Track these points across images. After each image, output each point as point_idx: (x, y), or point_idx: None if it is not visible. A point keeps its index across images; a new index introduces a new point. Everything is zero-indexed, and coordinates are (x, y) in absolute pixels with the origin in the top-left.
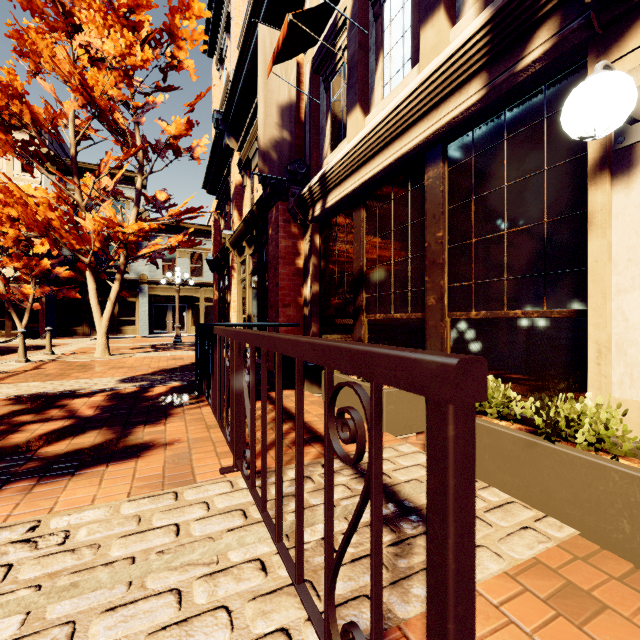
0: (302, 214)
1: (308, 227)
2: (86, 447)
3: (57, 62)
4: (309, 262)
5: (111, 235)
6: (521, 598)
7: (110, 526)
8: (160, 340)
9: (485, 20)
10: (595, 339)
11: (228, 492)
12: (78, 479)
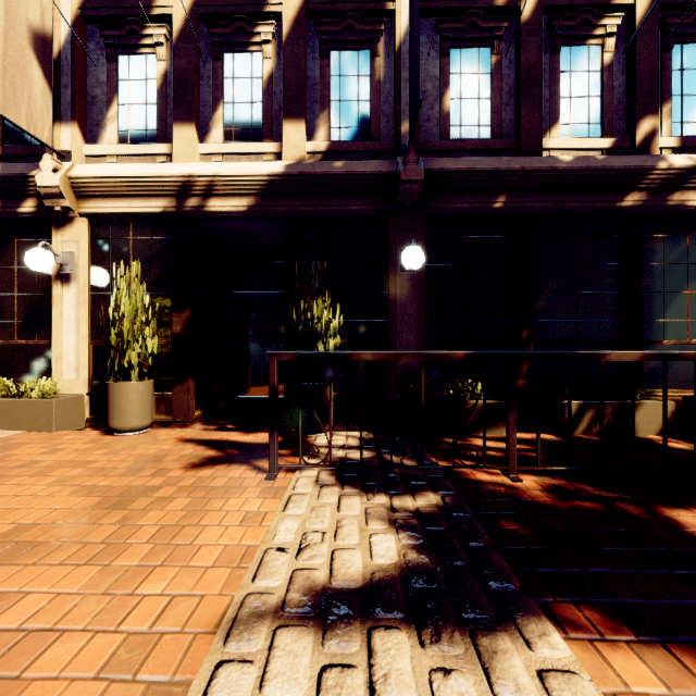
0: None
1: None
2: None
3: None
4: None
5: None
6: None
7: None
8: None
9: None
10: (55, 354)
11: None
12: None
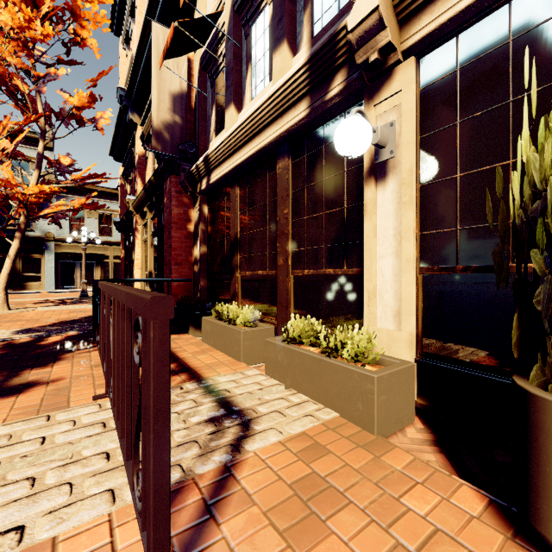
0: (192, 187)
1: (197, 198)
2: None
3: None
4: (198, 227)
5: (10, 195)
6: (284, 455)
7: None
8: (66, 295)
9: (305, 61)
10: (367, 289)
11: (95, 412)
12: None
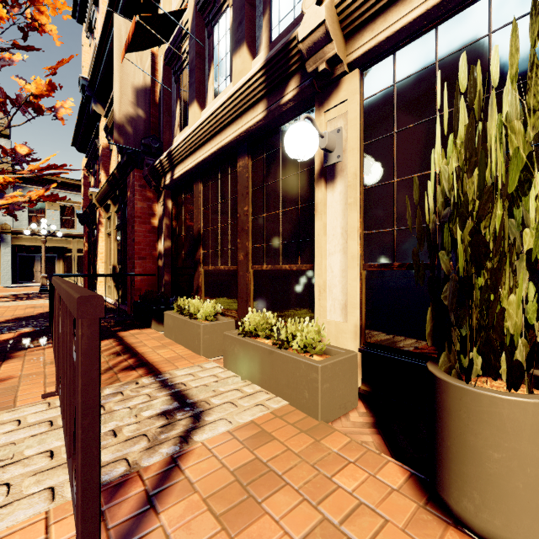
0: (155, 182)
1: (162, 193)
2: None
3: None
4: (163, 222)
5: None
6: (231, 443)
7: None
8: (24, 289)
9: (261, 65)
10: (318, 284)
11: (43, 410)
12: None
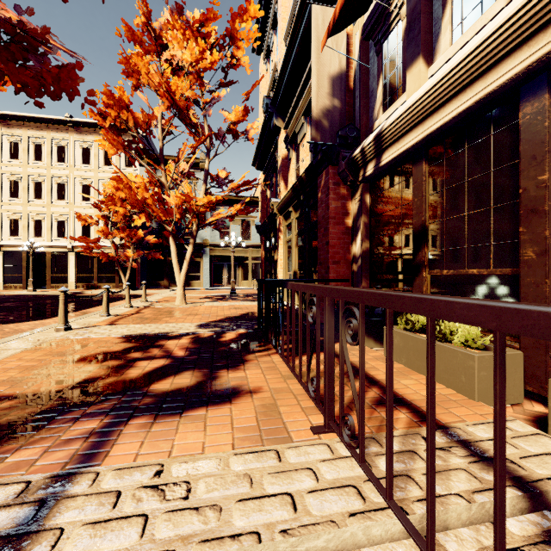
0: (352, 175)
1: (358, 188)
2: (185, 387)
3: (150, 76)
4: (358, 221)
5: (187, 208)
6: None
7: (225, 484)
8: (219, 292)
9: None
10: None
11: (330, 459)
12: (185, 420)
